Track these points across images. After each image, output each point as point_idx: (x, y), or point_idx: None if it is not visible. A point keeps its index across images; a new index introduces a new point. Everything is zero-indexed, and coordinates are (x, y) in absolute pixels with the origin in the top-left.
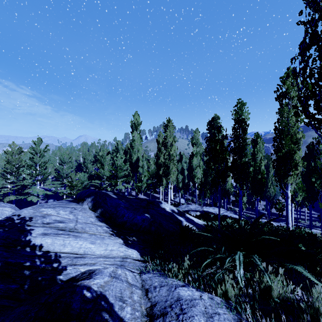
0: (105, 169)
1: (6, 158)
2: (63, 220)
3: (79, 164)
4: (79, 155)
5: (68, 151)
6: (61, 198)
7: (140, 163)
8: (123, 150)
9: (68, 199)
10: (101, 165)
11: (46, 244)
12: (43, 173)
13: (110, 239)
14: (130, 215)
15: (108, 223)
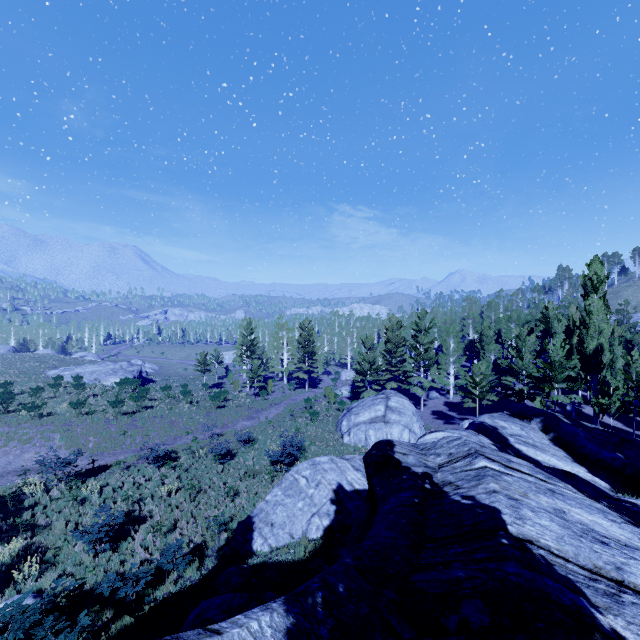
0: (524, 359)
1: (387, 335)
2: (520, 435)
3: (471, 342)
4: (467, 325)
5: (449, 318)
6: (444, 395)
7: (604, 356)
8: (559, 321)
9: (505, 412)
10: (517, 352)
11: (523, 450)
12: (428, 357)
13: (573, 464)
14: (593, 448)
15: (565, 450)
